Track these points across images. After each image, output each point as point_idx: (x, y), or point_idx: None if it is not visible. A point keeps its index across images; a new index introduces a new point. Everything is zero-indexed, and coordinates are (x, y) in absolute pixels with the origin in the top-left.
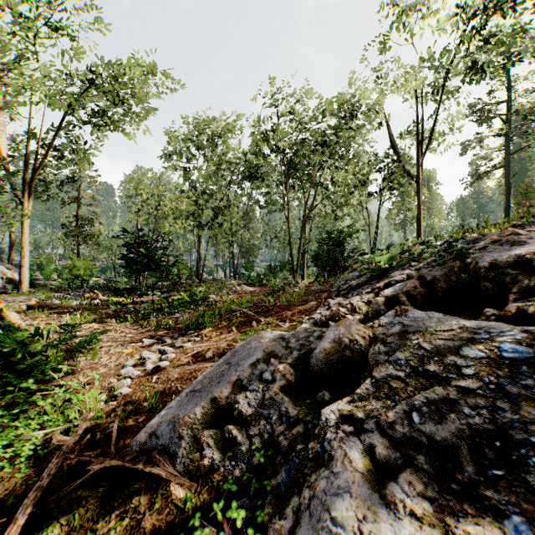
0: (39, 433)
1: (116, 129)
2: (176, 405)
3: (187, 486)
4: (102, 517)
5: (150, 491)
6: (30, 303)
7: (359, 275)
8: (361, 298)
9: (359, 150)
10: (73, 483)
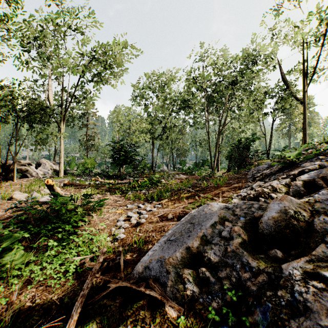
0: (77, 258)
1: (107, 83)
2: (158, 248)
3: (177, 309)
4: (121, 322)
5: (150, 308)
6: (65, 182)
7: (268, 167)
8: (279, 181)
9: (257, 84)
10: (101, 294)
